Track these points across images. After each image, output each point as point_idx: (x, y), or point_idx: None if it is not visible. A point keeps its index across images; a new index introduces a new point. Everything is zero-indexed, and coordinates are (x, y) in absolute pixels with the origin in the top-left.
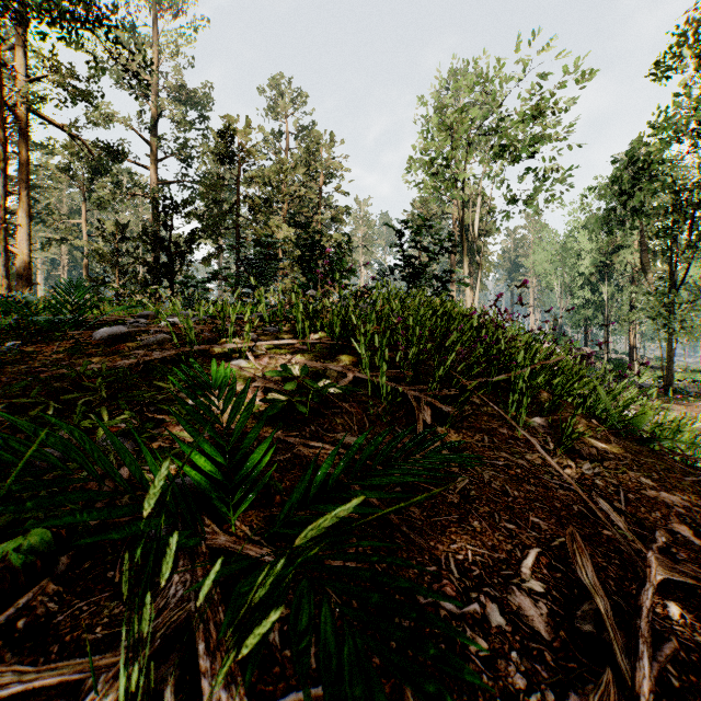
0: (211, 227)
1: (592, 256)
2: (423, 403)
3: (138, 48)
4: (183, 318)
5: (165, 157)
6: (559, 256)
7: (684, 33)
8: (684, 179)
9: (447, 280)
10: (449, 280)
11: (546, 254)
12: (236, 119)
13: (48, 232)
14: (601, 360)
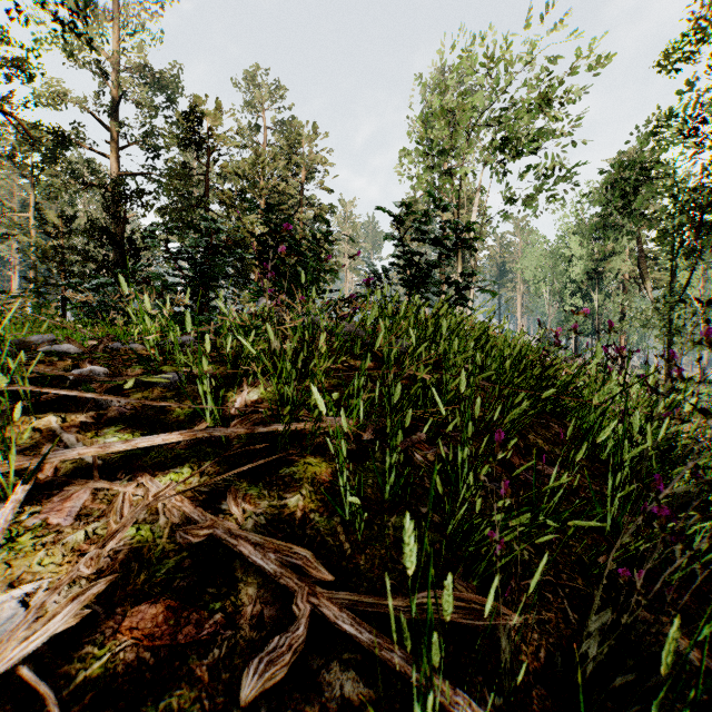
0: (175, 222)
1: (583, 263)
2: None
3: (94, 20)
4: None
5: (128, 144)
6: (547, 263)
7: (699, 18)
8: (682, 183)
9: (465, 286)
10: (468, 286)
11: (536, 260)
12: (203, 101)
13: None
14: None
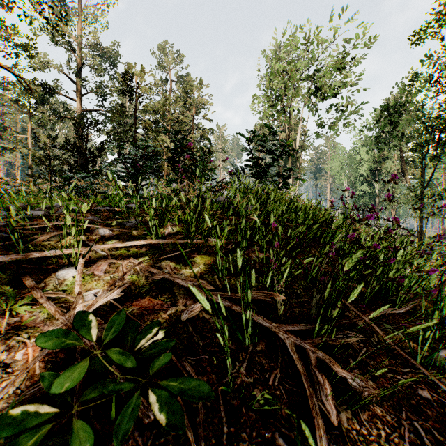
0: (116, 140)
1: (368, 164)
2: (313, 365)
3: (67, 17)
4: (2, 216)
5: (87, 93)
6: (346, 164)
7: (437, 13)
8: (429, 114)
9: (288, 177)
10: (289, 177)
11: (338, 162)
12: (133, 66)
13: (7, 144)
14: (374, 231)
